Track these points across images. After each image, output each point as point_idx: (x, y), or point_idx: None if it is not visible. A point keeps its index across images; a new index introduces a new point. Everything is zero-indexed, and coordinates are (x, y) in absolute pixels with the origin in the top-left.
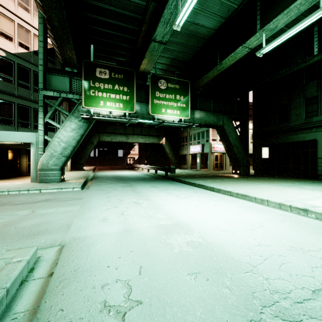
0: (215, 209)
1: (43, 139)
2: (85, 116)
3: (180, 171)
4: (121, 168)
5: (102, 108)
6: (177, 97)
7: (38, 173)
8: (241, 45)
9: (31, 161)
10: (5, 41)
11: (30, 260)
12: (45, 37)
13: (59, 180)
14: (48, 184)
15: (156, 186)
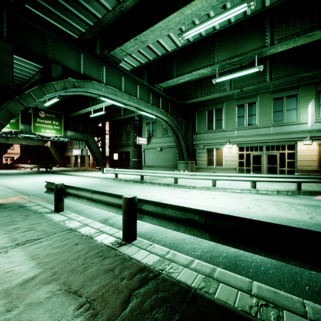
0: (59, 178)
1: None
2: None
3: (61, 169)
4: None
5: None
6: (53, 122)
7: None
8: (86, 107)
9: None
10: None
11: None
12: None
13: None
14: None
15: (36, 175)
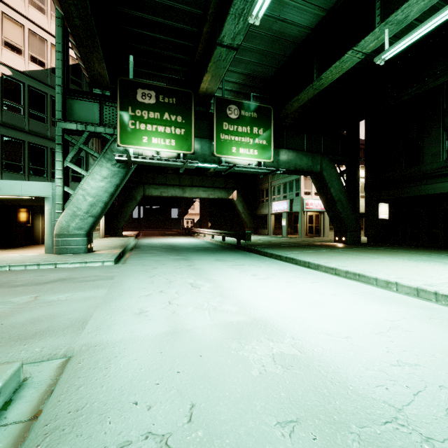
0: (315, 296)
1: (61, 191)
2: (121, 159)
3: (258, 238)
4: (174, 233)
5: (146, 147)
6: (254, 130)
7: (55, 240)
8: (350, 49)
9: (46, 223)
10: (11, 54)
11: (4, 387)
12: (64, 46)
13: (85, 250)
14: (68, 256)
15: (223, 260)
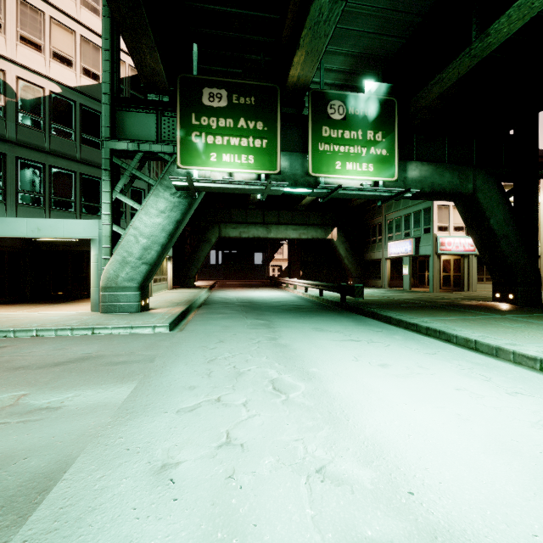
0: None
1: (109, 231)
2: (181, 184)
3: (369, 293)
4: (257, 284)
5: (215, 168)
6: (368, 135)
7: (101, 294)
8: None
9: (92, 273)
10: (61, 67)
11: None
12: (113, 42)
13: (137, 308)
14: (114, 316)
15: (324, 330)
